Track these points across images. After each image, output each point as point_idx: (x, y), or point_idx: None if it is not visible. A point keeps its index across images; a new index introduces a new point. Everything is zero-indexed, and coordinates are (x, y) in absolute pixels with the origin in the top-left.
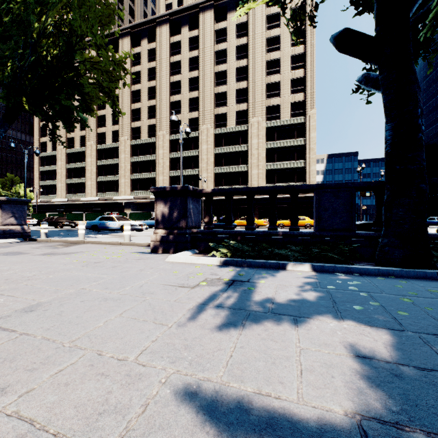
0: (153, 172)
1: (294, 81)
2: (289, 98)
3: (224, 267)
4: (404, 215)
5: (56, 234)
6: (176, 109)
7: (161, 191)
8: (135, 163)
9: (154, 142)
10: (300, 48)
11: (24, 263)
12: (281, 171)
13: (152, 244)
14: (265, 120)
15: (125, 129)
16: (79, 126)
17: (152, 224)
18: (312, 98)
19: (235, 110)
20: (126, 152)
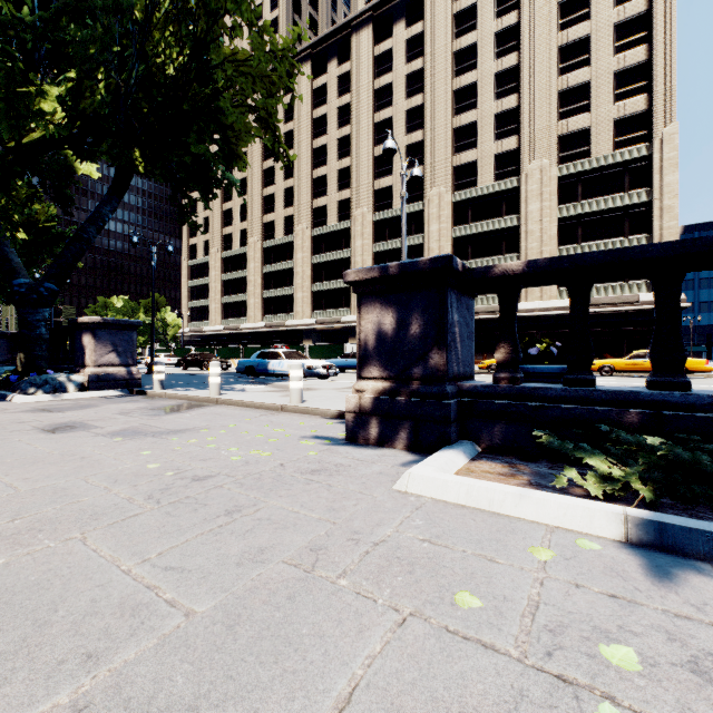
0: None
1: (623, 75)
2: (610, 112)
3: (679, 571)
4: None
5: (186, 382)
6: (384, 168)
7: (372, 280)
8: (318, 266)
9: (347, 227)
10: (638, 4)
11: (38, 464)
12: None
13: (349, 420)
14: (556, 163)
15: (303, 212)
16: (239, 216)
17: (345, 364)
18: (668, 101)
19: (493, 153)
20: (304, 248)
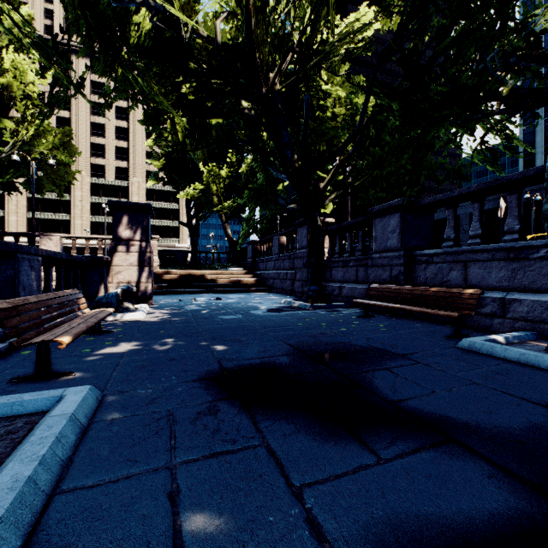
0: None
1: None
2: None
3: None
4: (193, 259)
5: None
6: None
7: None
8: None
9: None
10: None
11: None
12: (160, 227)
13: None
14: (145, 182)
15: None
16: None
17: None
18: None
19: (115, 165)
20: None
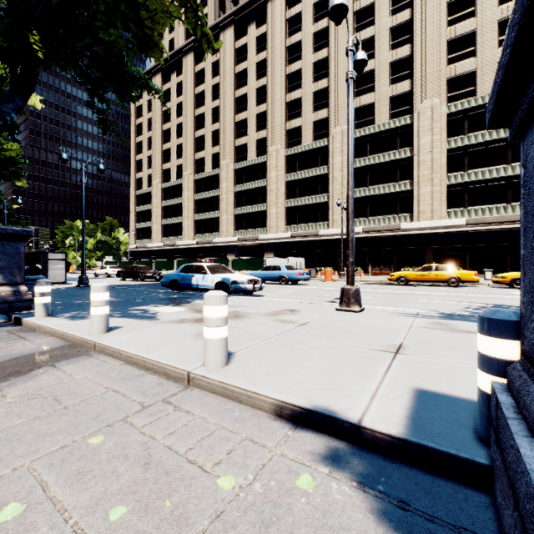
0: (263, 204)
1: (506, 23)
2: (494, 56)
3: None
4: None
5: None
6: (294, 112)
7: None
8: (239, 194)
9: (264, 161)
10: None
11: None
12: (478, 185)
13: None
14: (445, 102)
15: (227, 150)
16: (175, 154)
17: (265, 276)
18: None
19: (389, 95)
20: (228, 179)
